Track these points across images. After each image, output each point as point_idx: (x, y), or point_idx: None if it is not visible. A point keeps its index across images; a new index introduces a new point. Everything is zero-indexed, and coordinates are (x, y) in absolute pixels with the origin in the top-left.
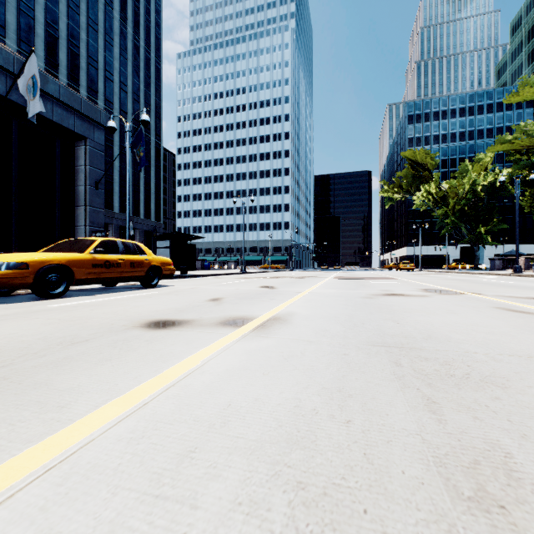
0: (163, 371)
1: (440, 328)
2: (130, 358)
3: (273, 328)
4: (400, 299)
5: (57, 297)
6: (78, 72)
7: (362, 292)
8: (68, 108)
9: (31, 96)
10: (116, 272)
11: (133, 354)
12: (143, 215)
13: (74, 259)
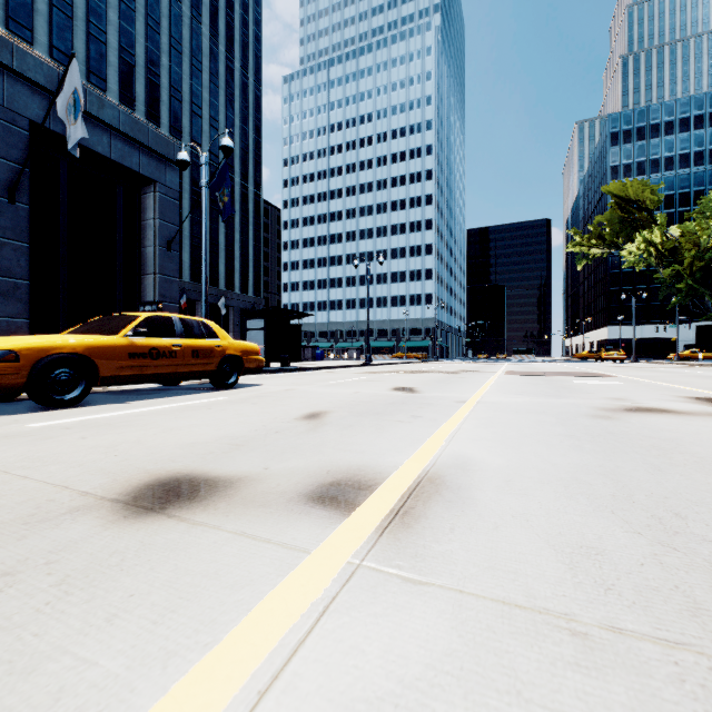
0: None
1: None
2: None
3: (431, 526)
4: (677, 424)
5: (70, 405)
6: (158, 107)
7: (577, 403)
8: (131, 142)
9: (71, 118)
10: (168, 365)
11: None
12: (238, 289)
13: (98, 344)
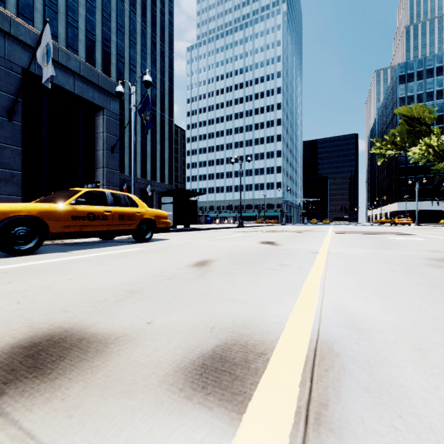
0: None
1: None
2: None
3: None
4: None
5: (27, 253)
6: (109, 67)
7: (407, 254)
8: (88, 83)
9: (45, 63)
10: (101, 225)
11: None
12: (159, 180)
13: (49, 209)
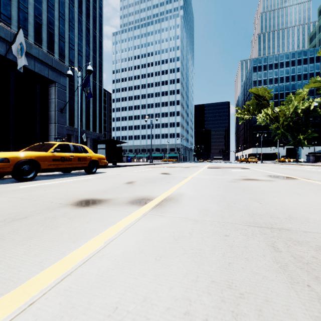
0: (68, 254)
1: (295, 208)
2: (48, 237)
3: (167, 207)
4: (256, 183)
5: (29, 180)
6: (53, 44)
7: (228, 177)
8: (44, 64)
9: (19, 55)
10: (68, 164)
11: (53, 232)
12: (91, 129)
13: (40, 155)
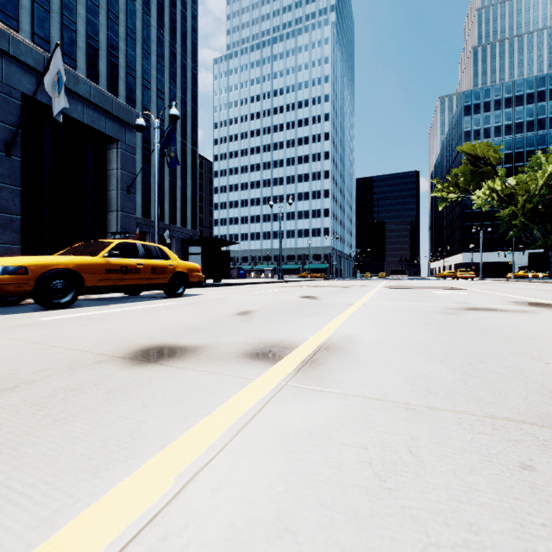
0: (62, 525)
1: None
2: (36, 450)
3: (329, 368)
4: (499, 317)
5: (64, 307)
6: (117, 82)
7: (433, 305)
8: (99, 110)
9: (56, 92)
10: (134, 279)
11: (54, 434)
12: (179, 223)
13: (84, 263)
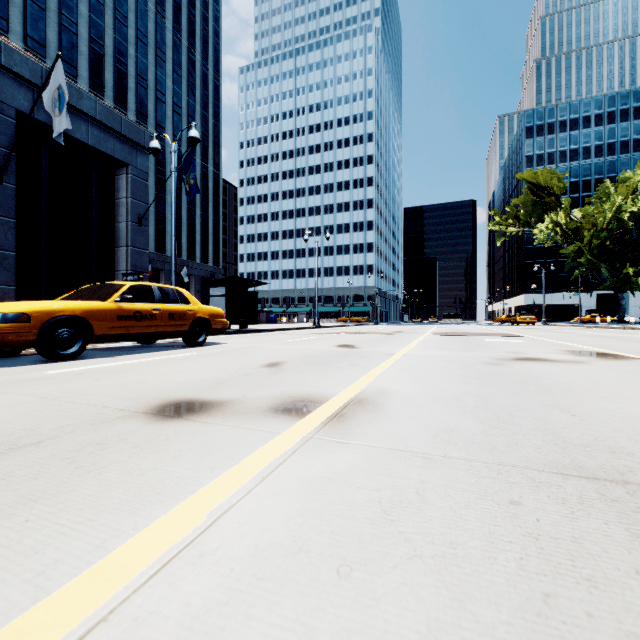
0: (113, 549)
1: None
2: (76, 496)
3: (356, 421)
4: (546, 368)
5: (70, 359)
6: (125, 93)
7: (481, 355)
8: (107, 129)
9: (57, 111)
10: (149, 326)
11: (91, 483)
12: (199, 259)
13: (93, 308)
